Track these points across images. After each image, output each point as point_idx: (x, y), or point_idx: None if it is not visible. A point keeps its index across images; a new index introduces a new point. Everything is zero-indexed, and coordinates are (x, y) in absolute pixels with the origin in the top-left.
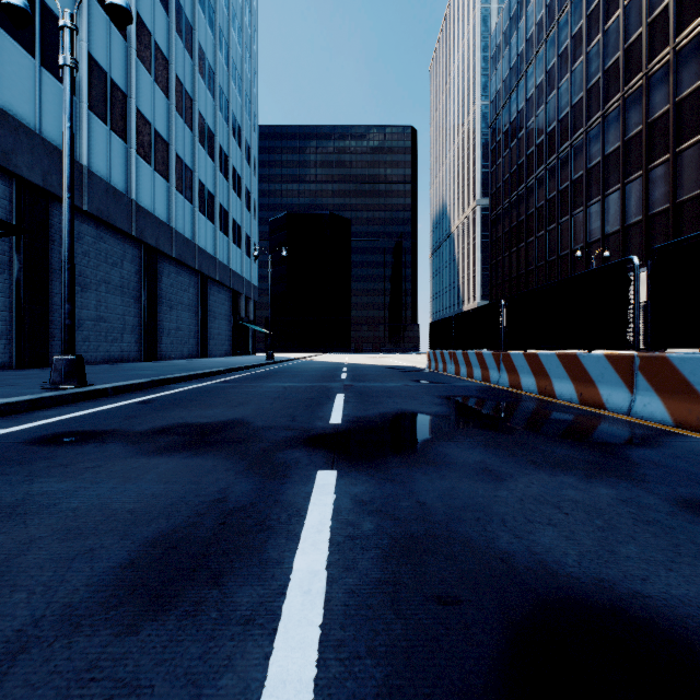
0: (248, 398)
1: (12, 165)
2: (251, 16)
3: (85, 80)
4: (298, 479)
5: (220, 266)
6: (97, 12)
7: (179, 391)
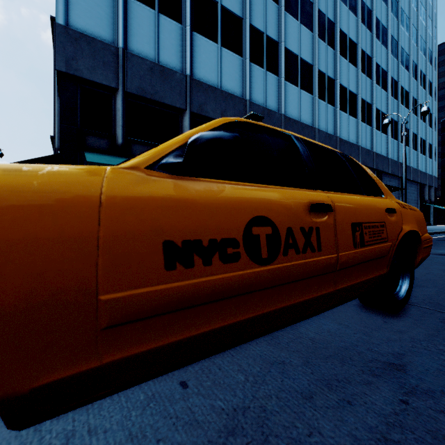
0: None
1: None
2: None
3: (360, 110)
4: None
5: (412, 170)
6: (362, 77)
7: None
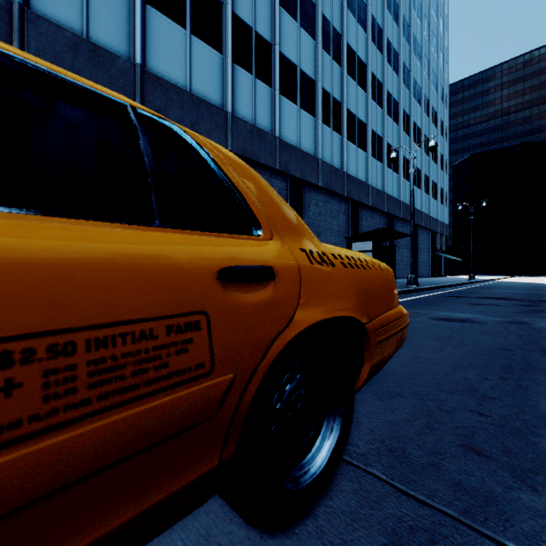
0: (496, 294)
1: (351, 196)
2: (443, 24)
3: (369, 143)
4: (544, 304)
5: (424, 216)
6: (372, 105)
7: (453, 290)
